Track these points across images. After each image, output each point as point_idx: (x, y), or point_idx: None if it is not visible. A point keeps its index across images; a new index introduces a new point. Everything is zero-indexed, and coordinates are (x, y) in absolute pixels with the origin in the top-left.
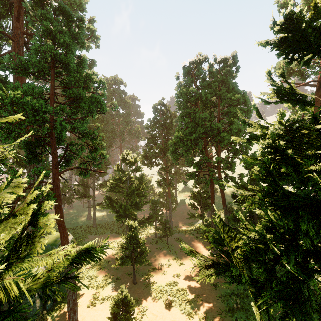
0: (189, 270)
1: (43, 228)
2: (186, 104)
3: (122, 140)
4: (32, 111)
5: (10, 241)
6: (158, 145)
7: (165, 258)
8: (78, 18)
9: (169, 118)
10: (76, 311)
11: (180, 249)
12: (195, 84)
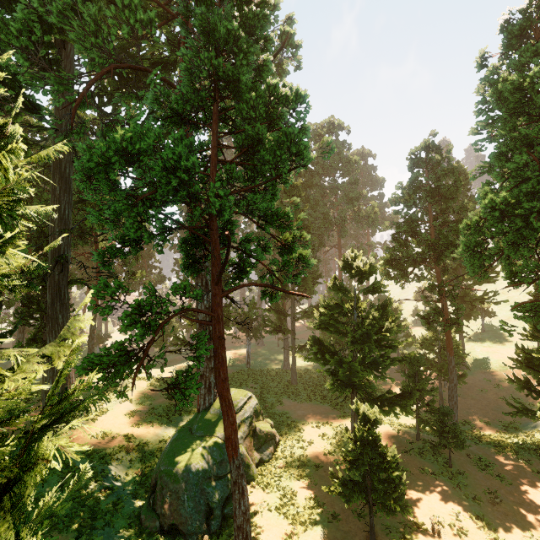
0: None
1: None
2: (516, 119)
3: (342, 233)
4: (164, 170)
5: None
6: (422, 237)
7: (448, 504)
8: None
9: (450, 174)
10: None
11: (491, 493)
12: None
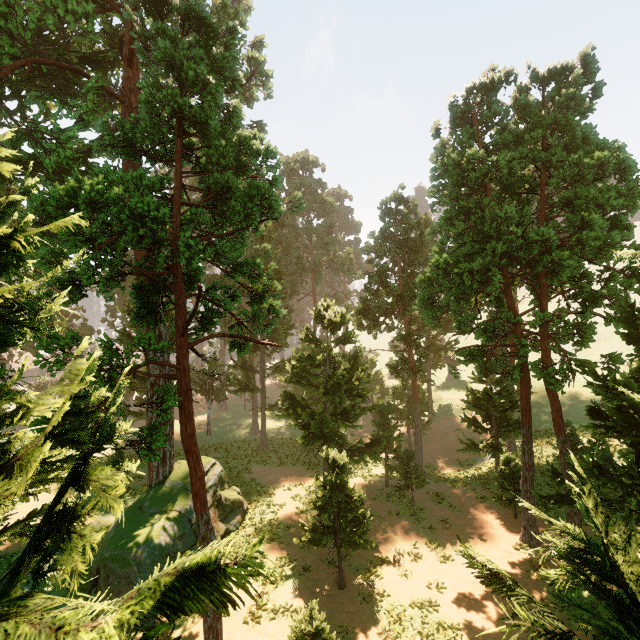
0: (467, 576)
1: (97, 497)
2: (459, 189)
3: (317, 280)
4: (131, 218)
5: (35, 516)
6: (392, 288)
7: (409, 537)
8: (227, 30)
9: (416, 228)
10: (221, 634)
11: (444, 521)
12: (480, 142)
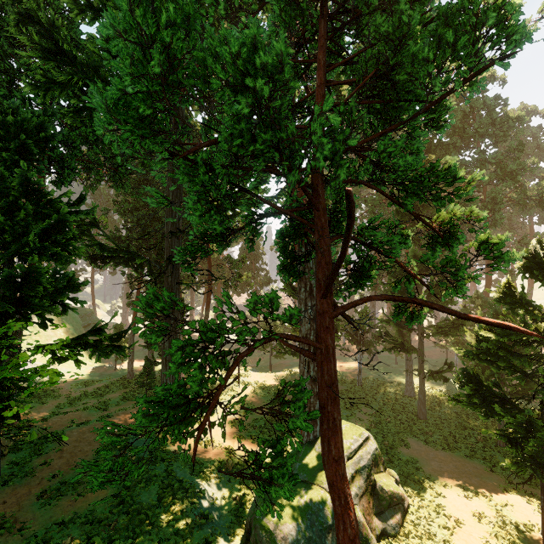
0: None
1: None
2: None
3: (496, 221)
4: (228, 87)
5: None
6: None
7: None
8: None
9: None
10: None
11: None
12: None
